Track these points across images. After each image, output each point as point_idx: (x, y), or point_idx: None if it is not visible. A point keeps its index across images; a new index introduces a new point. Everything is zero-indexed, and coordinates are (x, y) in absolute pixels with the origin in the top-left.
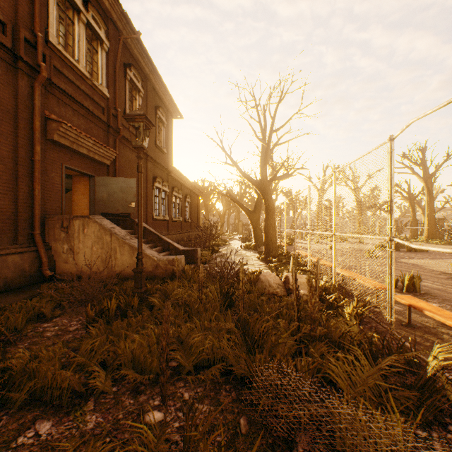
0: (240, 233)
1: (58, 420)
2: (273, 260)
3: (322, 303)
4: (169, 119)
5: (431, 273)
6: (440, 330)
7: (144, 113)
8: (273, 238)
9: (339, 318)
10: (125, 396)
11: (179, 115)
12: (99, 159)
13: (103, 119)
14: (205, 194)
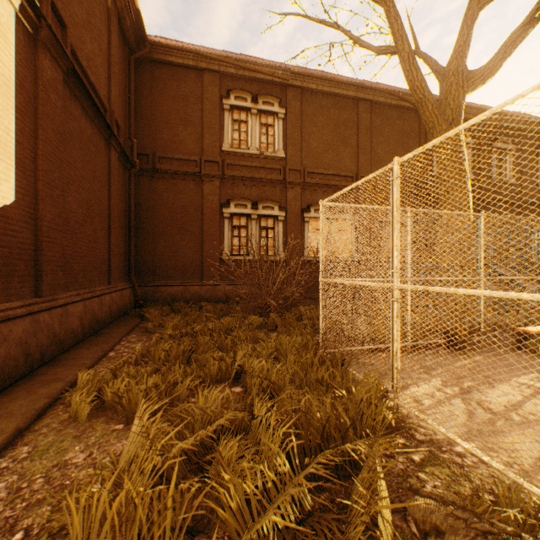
0: None
1: None
2: None
3: None
4: None
5: None
6: None
7: None
8: None
9: None
10: None
11: None
12: None
13: None
14: None
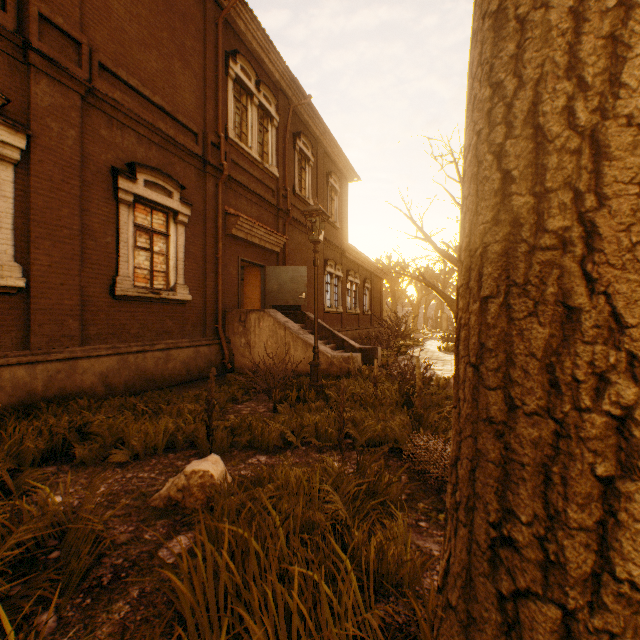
0: (443, 330)
1: (270, 456)
2: None
3: None
4: (342, 185)
5: None
6: None
7: (320, 208)
8: None
9: None
10: (312, 452)
11: (355, 177)
12: (270, 247)
13: (273, 202)
14: (392, 276)
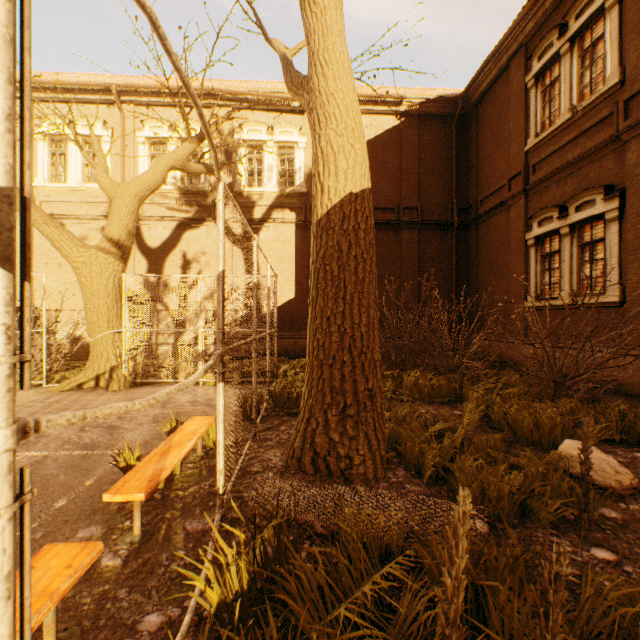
0: None
1: None
2: None
3: None
4: None
5: None
6: None
7: None
8: None
9: None
10: None
11: None
12: None
13: None
14: None
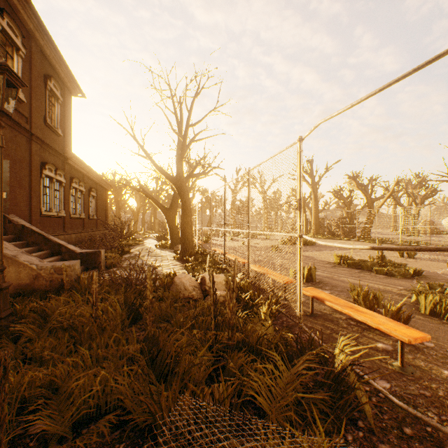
0: (156, 231)
1: None
2: (190, 260)
3: (238, 303)
4: (66, 95)
5: (320, 263)
6: (335, 315)
7: (5, 62)
8: (190, 236)
9: (256, 319)
10: None
11: (80, 93)
12: None
13: None
14: (117, 189)
